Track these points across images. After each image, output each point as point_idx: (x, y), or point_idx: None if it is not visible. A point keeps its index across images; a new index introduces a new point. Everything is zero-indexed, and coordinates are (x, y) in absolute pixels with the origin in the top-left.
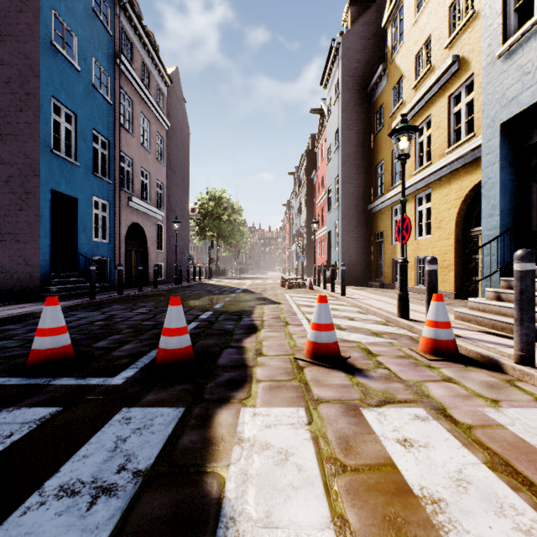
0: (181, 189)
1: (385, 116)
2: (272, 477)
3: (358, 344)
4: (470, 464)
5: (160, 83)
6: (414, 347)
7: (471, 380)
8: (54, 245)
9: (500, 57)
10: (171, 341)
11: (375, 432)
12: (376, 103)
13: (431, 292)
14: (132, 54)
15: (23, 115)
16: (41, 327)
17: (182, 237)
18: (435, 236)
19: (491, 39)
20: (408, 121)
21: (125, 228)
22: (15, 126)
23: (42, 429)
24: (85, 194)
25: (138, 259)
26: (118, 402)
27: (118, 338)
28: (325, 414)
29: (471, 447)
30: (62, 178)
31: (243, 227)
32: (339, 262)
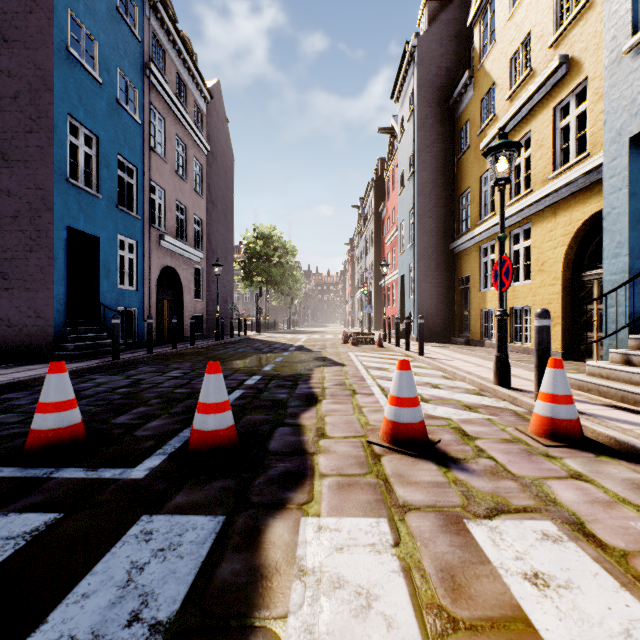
0: (223, 225)
1: (472, 134)
2: (350, 639)
3: (448, 422)
4: (639, 620)
5: (198, 99)
6: (523, 427)
7: (608, 477)
8: (70, 293)
9: (629, 52)
10: (208, 420)
11: (490, 561)
12: (460, 119)
13: (542, 354)
14: (164, 63)
15: (34, 137)
16: (43, 401)
17: (224, 283)
18: (537, 281)
19: (616, 30)
20: None
21: (156, 273)
22: (24, 150)
23: (32, 548)
24: (108, 232)
25: (172, 310)
26: (137, 506)
27: (144, 411)
28: (417, 529)
29: (634, 590)
30: (80, 212)
31: (297, 271)
32: (414, 313)
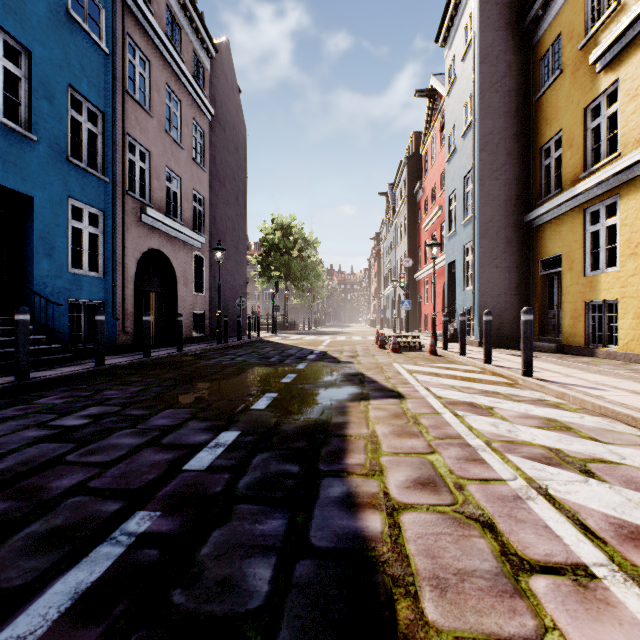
0: (234, 209)
1: (566, 52)
2: None
3: None
4: None
5: (199, 49)
6: None
7: None
8: None
9: None
10: None
11: None
12: (542, 40)
13: None
14: None
15: None
16: None
17: (235, 275)
18: None
19: None
20: (636, 34)
21: (135, 256)
22: None
23: None
24: (50, 191)
25: (163, 305)
26: None
27: None
28: None
29: None
30: None
31: (319, 267)
32: (473, 308)
